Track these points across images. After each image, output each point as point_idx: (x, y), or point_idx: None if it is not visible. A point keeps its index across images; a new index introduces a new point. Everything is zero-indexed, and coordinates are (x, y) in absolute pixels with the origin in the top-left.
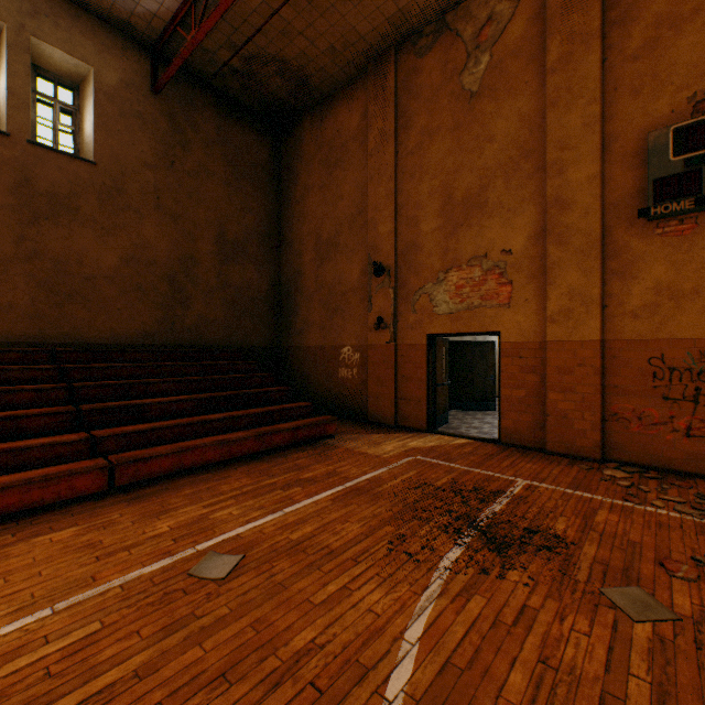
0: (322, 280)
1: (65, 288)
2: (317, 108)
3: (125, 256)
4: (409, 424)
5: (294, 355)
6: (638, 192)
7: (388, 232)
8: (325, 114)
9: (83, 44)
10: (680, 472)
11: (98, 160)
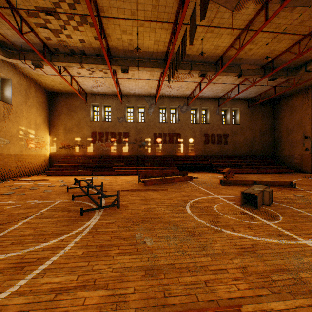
0: (288, 138)
1: (235, 145)
2: (286, 97)
3: (243, 139)
4: None
5: (279, 156)
6: None
7: (308, 128)
8: (289, 99)
9: (237, 105)
10: None
11: (239, 123)
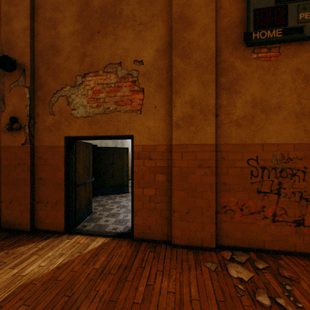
0: None
1: None
2: None
3: None
4: (47, 227)
5: None
6: (241, 21)
7: (23, 29)
8: None
9: None
10: (269, 250)
11: None
